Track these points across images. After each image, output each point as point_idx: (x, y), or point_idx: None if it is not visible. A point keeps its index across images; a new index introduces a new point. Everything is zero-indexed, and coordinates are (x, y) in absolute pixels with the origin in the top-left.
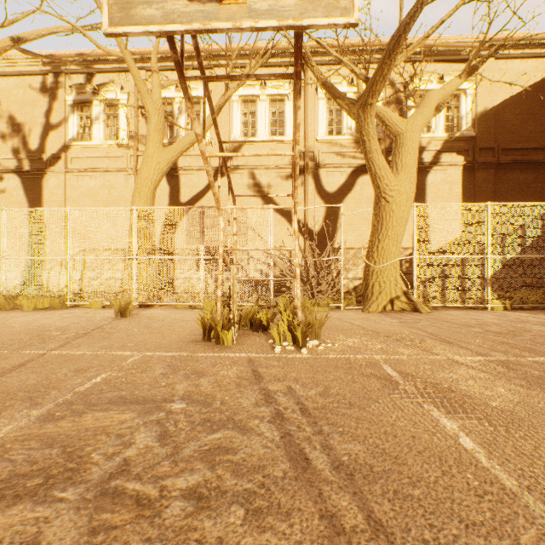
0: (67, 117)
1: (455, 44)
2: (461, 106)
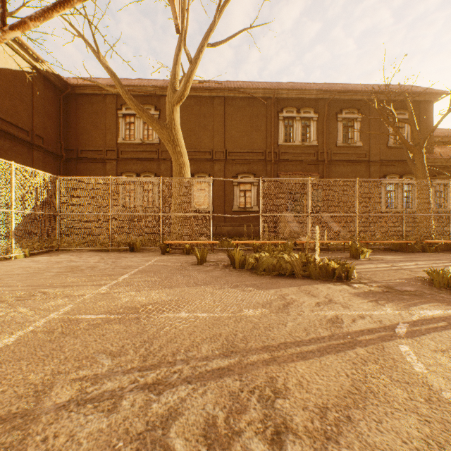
0: None
1: None
2: None
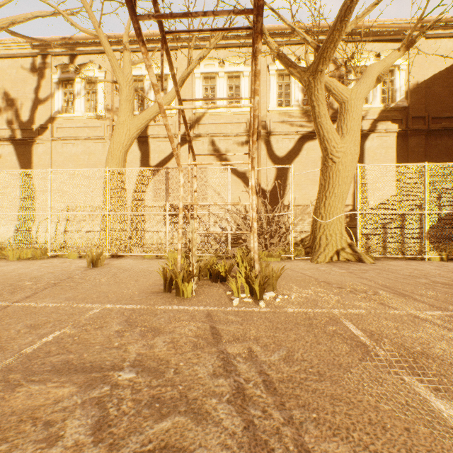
0: (53, 93)
1: (390, 25)
2: (395, 80)
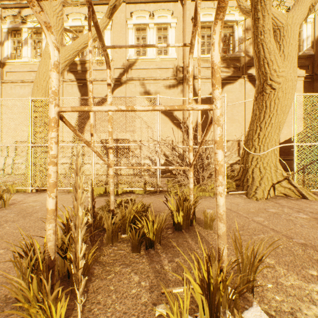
0: (3, 41)
1: None
2: (302, 31)
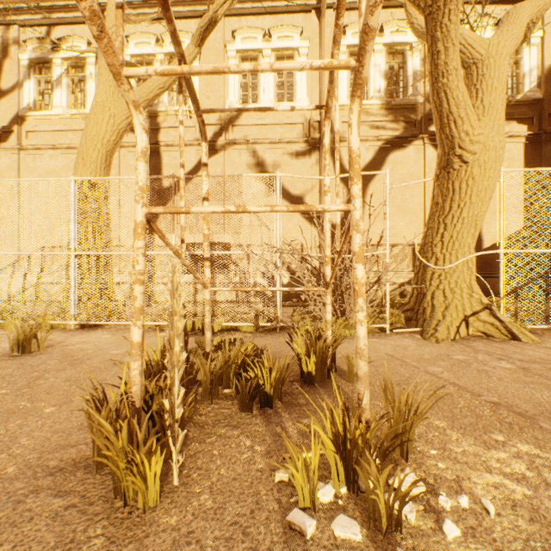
0: (22, 81)
1: None
2: (522, 60)
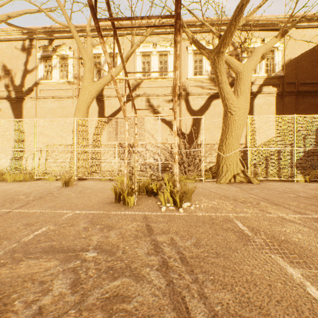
0: (37, 66)
1: (271, 19)
2: (275, 57)
